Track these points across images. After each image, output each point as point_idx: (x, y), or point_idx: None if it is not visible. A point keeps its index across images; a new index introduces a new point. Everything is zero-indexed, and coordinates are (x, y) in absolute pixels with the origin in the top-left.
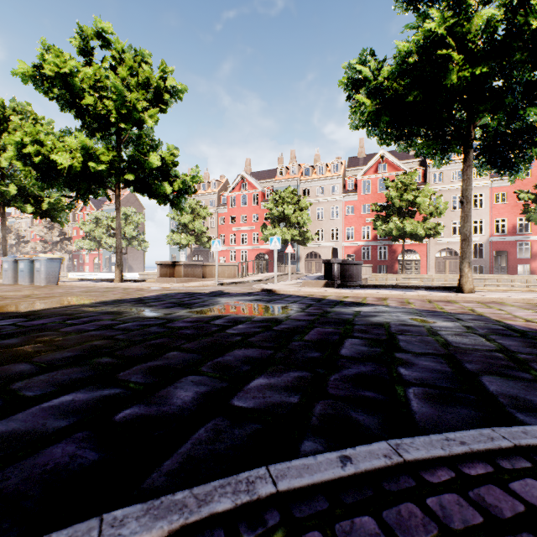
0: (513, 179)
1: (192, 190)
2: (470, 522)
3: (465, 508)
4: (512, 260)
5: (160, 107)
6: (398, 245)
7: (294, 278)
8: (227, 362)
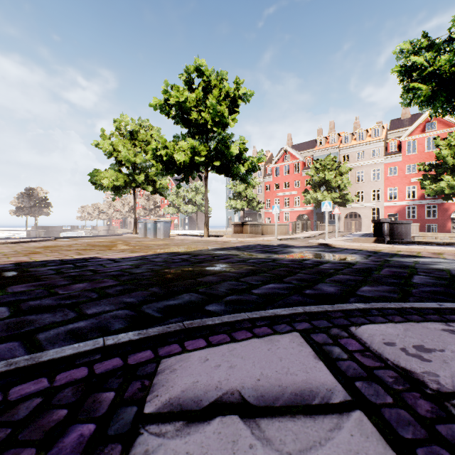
0: None
1: (257, 168)
2: None
3: None
4: None
5: (234, 110)
6: (451, 203)
7: (338, 235)
8: (338, 280)
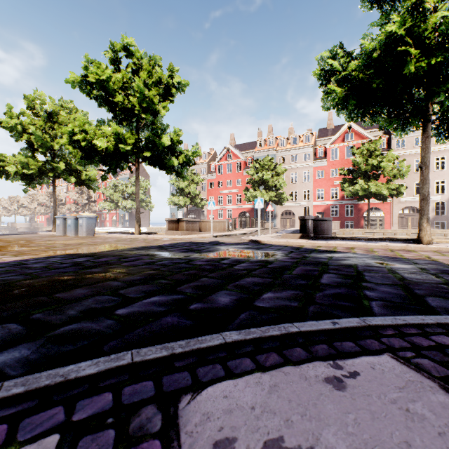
0: None
1: (192, 163)
2: (403, 346)
3: (401, 342)
4: None
5: (169, 99)
6: (364, 204)
7: (272, 232)
8: (243, 285)
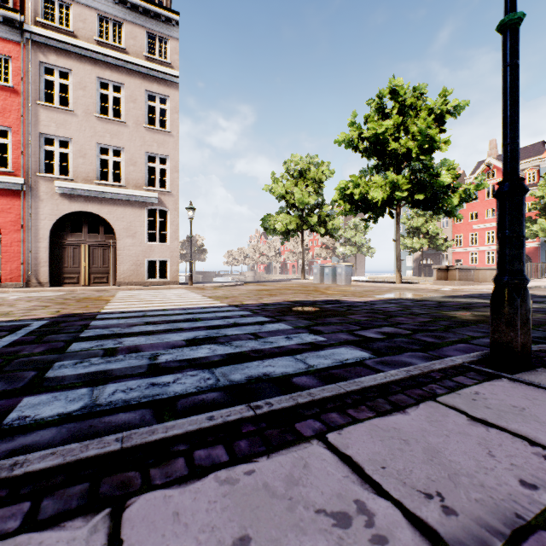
0: None
1: (472, 198)
2: None
3: None
4: None
5: (439, 129)
6: None
7: None
8: None
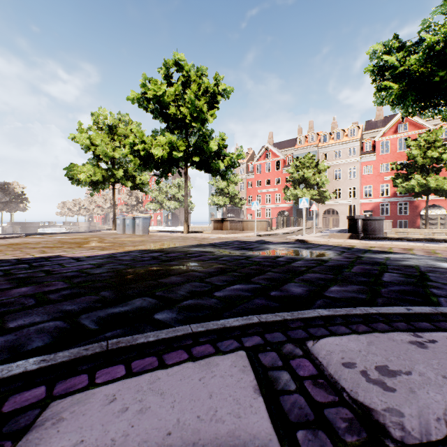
0: None
1: (236, 165)
2: None
3: None
4: None
5: (214, 106)
6: (421, 201)
7: (316, 231)
8: (308, 279)
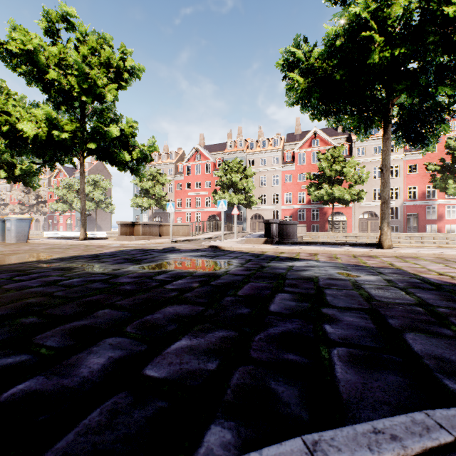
0: (424, 151)
1: (149, 159)
2: None
3: None
4: (421, 221)
5: (120, 85)
6: (329, 208)
7: (239, 236)
8: (155, 321)
